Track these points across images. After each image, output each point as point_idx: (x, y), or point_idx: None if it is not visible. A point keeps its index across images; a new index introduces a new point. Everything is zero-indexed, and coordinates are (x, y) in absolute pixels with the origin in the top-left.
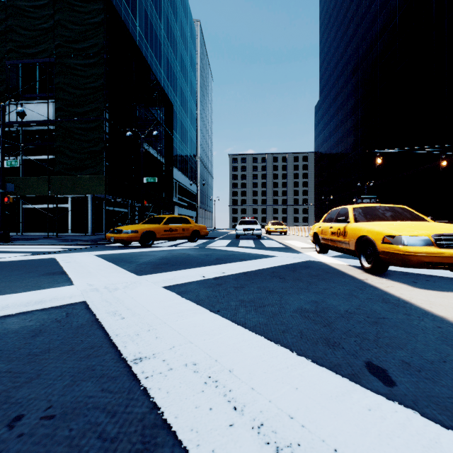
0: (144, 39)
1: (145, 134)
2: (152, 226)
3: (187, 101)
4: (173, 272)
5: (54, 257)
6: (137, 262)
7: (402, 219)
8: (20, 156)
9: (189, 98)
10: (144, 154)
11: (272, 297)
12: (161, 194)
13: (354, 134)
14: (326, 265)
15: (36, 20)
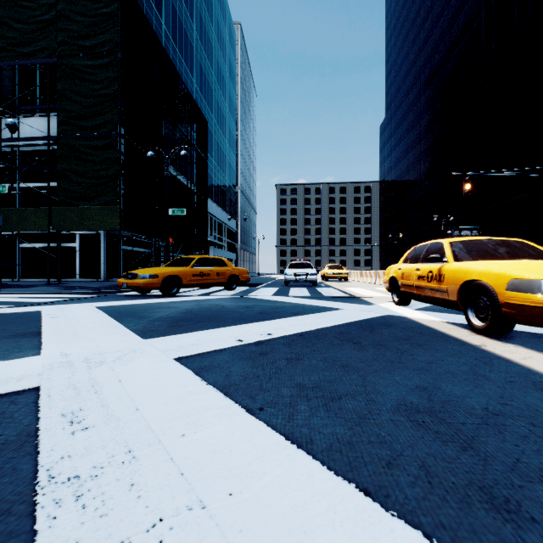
0: (171, 40)
1: (171, 154)
2: (177, 270)
3: (225, 119)
4: (196, 332)
5: (41, 311)
6: (150, 318)
7: (523, 256)
8: (17, 183)
9: (227, 115)
10: (170, 181)
11: (349, 379)
12: (191, 230)
13: (429, 158)
14: (414, 322)
15: (33, 10)
